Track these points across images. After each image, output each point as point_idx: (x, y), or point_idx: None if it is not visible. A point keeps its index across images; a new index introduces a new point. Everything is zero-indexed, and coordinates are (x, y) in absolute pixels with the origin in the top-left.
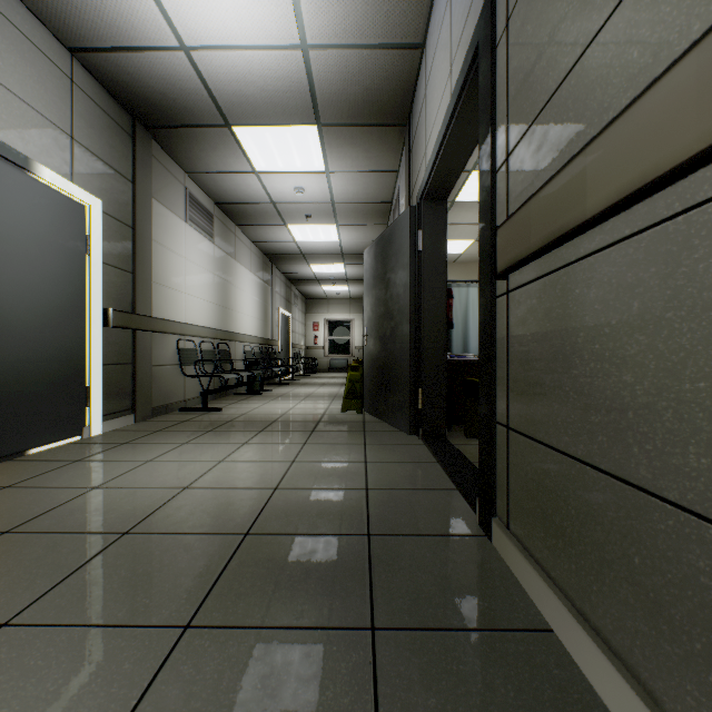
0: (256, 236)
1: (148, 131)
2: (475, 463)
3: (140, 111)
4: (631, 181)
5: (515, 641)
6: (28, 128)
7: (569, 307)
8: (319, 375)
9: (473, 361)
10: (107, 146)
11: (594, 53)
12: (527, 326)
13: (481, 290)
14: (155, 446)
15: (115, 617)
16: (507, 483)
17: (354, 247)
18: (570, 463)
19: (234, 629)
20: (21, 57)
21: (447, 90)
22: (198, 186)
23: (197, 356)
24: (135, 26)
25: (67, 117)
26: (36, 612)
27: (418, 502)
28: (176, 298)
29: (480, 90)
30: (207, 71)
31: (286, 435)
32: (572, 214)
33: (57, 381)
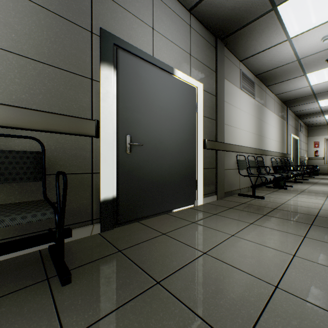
0: (278, 90)
1: (222, 42)
2: None
3: (219, 30)
4: None
5: None
6: (173, 55)
7: None
8: (321, 177)
9: None
10: (204, 55)
11: None
12: None
13: None
14: (232, 221)
15: None
16: None
17: None
18: None
19: None
20: (171, 21)
21: None
22: (246, 67)
23: (246, 164)
24: None
25: (188, 45)
26: None
27: None
28: (235, 132)
29: None
30: None
31: None
32: None
33: (184, 176)
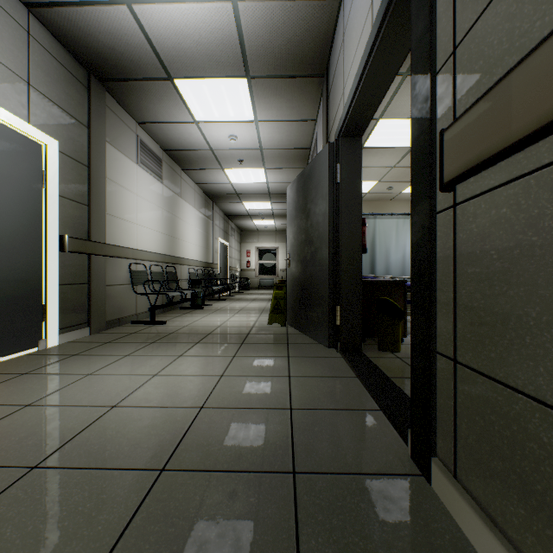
0: (199, 178)
1: (102, 85)
2: (392, 378)
3: (94, 65)
4: None
5: None
6: None
7: None
8: (251, 292)
9: (384, 281)
10: (63, 94)
11: None
12: (491, 242)
13: (414, 208)
14: (99, 358)
15: None
16: (454, 425)
17: (279, 188)
18: None
19: None
20: None
21: (368, 22)
22: (148, 135)
23: (147, 277)
24: None
25: (23, 65)
26: None
27: (343, 426)
28: (128, 228)
29: None
30: (148, 25)
31: (218, 347)
32: None
33: (13, 299)
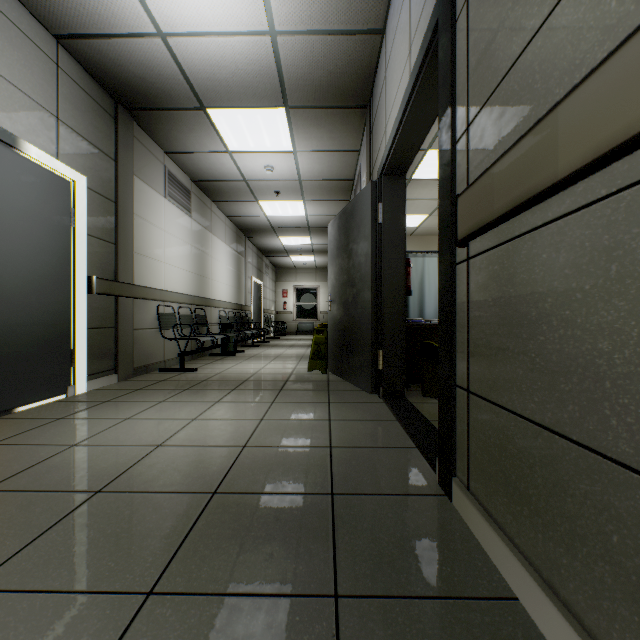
0: (230, 211)
1: (130, 114)
2: (432, 421)
3: (122, 95)
4: (613, 136)
5: (480, 611)
6: (15, 108)
7: (535, 272)
8: (288, 337)
9: (429, 325)
10: (91, 126)
11: (564, 10)
12: (489, 292)
13: (440, 258)
14: (134, 404)
15: (78, 583)
16: (468, 445)
17: (319, 221)
18: (536, 430)
19: (196, 596)
20: (9, 42)
21: (407, 70)
22: (177, 165)
23: (175, 320)
24: (115, 13)
25: (53, 99)
26: (1, 576)
27: (380, 460)
28: (156, 267)
29: (439, 65)
30: (183, 57)
31: (256, 394)
32: (541, 176)
33: (43, 343)
